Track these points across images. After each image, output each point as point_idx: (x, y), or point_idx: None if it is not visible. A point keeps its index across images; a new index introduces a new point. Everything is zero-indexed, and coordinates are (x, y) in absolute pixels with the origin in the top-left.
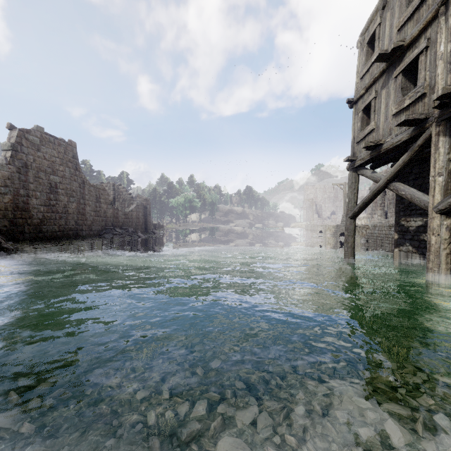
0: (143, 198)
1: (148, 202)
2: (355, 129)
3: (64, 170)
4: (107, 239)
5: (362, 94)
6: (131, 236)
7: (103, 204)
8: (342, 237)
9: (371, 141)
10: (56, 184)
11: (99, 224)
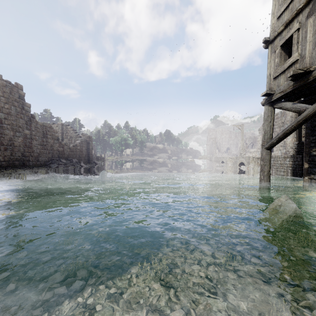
0: (86, 136)
1: (90, 139)
2: (271, 66)
3: (10, 108)
4: (52, 168)
5: (281, 30)
6: (74, 165)
7: (49, 139)
8: (242, 166)
9: (300, 68)
10: (1, 120)
11: (45, 156)
